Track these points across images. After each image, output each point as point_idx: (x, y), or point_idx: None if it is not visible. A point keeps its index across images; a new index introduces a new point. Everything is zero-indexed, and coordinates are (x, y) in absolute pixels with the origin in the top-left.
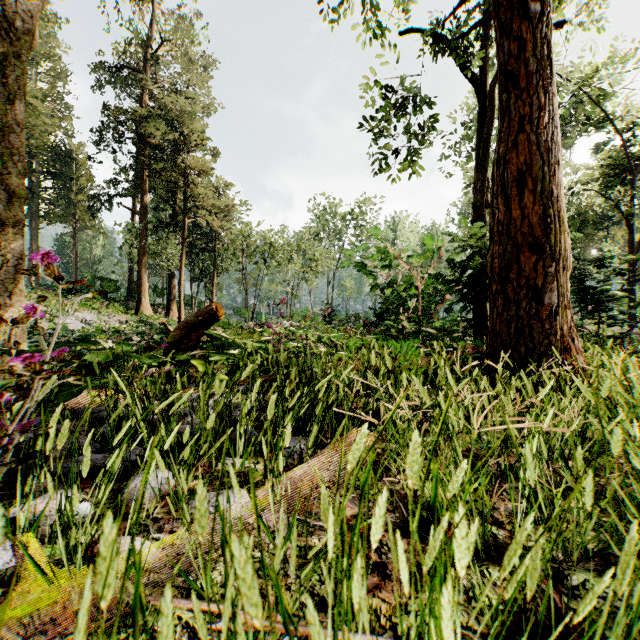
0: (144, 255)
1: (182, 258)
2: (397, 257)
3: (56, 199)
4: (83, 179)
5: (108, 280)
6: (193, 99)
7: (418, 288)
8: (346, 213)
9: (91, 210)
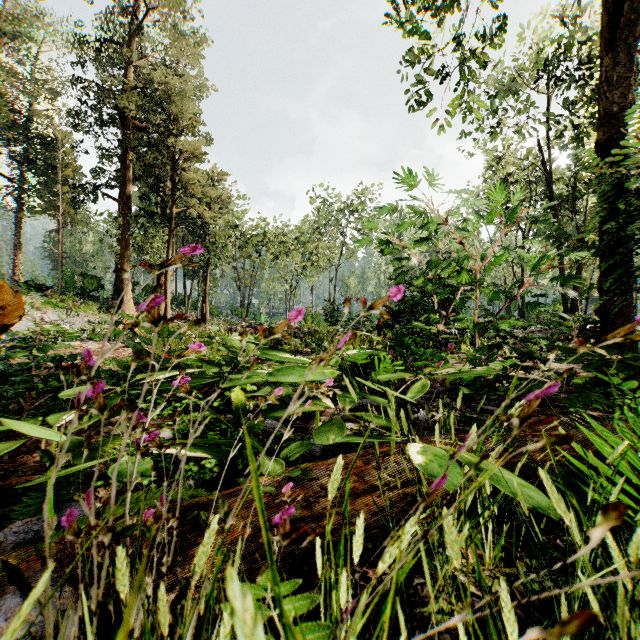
0: (126, 248)
1: (168, 251)
2: (444, 222)
3: (37, 190)
4: (69, 170)
5: (90, 277)
6: (181, 75)
7: (476, 272)
8: (350, 205)
9: (75, 202)
